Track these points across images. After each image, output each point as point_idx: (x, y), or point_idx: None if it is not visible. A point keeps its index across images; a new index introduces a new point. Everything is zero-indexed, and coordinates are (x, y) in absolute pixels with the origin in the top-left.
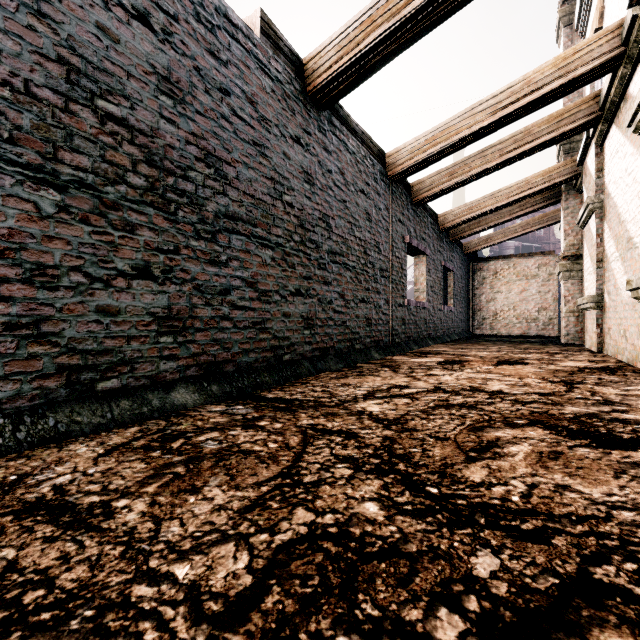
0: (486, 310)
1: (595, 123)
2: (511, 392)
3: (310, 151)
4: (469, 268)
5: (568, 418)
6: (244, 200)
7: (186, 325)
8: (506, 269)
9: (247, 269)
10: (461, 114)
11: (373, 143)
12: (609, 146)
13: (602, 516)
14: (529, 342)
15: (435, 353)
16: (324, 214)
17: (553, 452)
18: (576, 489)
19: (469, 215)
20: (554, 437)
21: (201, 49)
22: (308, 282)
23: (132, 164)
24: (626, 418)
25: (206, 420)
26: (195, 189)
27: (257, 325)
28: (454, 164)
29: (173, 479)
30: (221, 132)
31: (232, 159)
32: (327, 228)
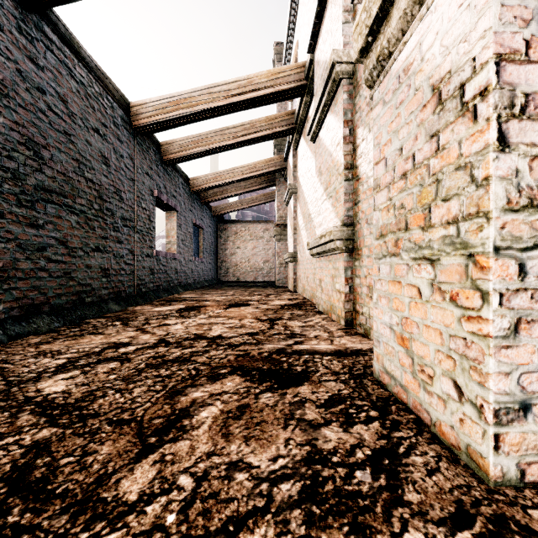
0: (230, 261)
1: (293, 132)
2: (228, 336)
3: (0, 50)
4: (218, 227)
5: (264, 358)
6: None
7: None
8: (244, 231)
9: None
10: (201, 89)
11: (113, 85)
12: (300, 151)
13: (262, 505)
14: (256, 286)
15: (181, 300)
16: (30, 139)
17: (241, 407)
18: (247, 463)
19: (214, 183)
20: (247, 385)
21: None
22: None
23: None
24: (302, 349)
25: None
26: None
27: None
28: (199, 134)
29: None
30: None
31: None
32: (35, 158)
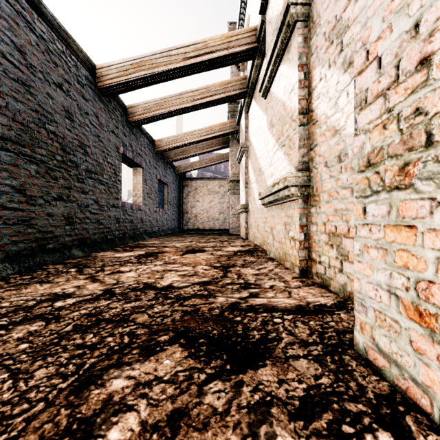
0: (191, 213)
1: (244, 96)
2: (179, 285)
3: None
4: (180, 184)
5: (214, 316)
6: None
7: None
8: (202, 187)
9: None
10: (160, 52)
11: (77, 46)
12: (251, 113)
13: None
14: (213, 234)
15: (143, 246)
16: None
17: (174, 416)
18: None
19: (176, 144)
20: (190, 364)
21: None
22: None
23: None
24: (258, 304)
25: None
26: None
27: None
28: (161, 98)
29: None
30: None
31: None
32: None
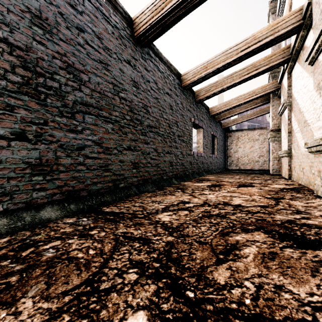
0: (233, 156)
1: (287, 61)
2: (245, 205)
3: (136, 69)
4: (225, 135)
5: (278, 224)
6: (93, 94)
7: (52, 169)
8: (243, 136)
9: (96, 135)
10: (220, 54)
11: (174, 68)
12: (294, 73)
13: (310, 320)
14: (254, 173)
15: (207, 180)
16: (145, 105)
17: (271, 253)
18: (288, 289)
19: (225, 108)
20: (271, 240)
21: (63, 2)
22: (135, 142)
23: (11, 67)
24: (310, 223)
25: (58, 230)
26: (59, 86)
27: (102, 167)
28: (217, 81)
29: (2, 290)
30: (78, 53)
31: (85, 70)
32: (147, 113)
